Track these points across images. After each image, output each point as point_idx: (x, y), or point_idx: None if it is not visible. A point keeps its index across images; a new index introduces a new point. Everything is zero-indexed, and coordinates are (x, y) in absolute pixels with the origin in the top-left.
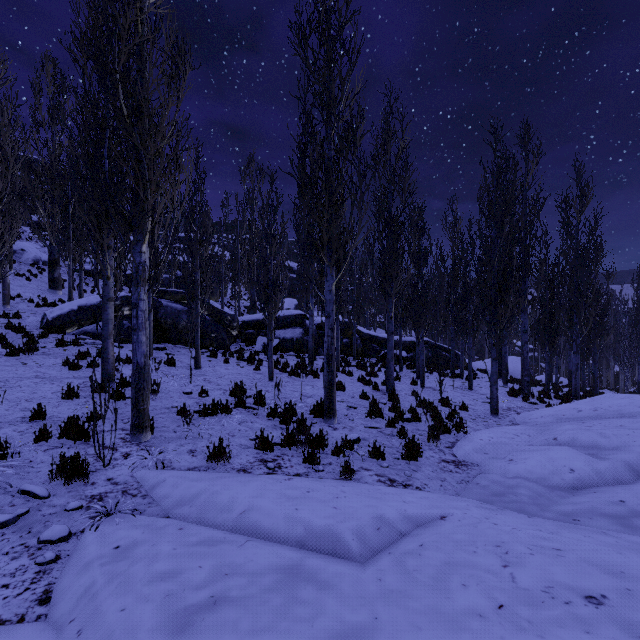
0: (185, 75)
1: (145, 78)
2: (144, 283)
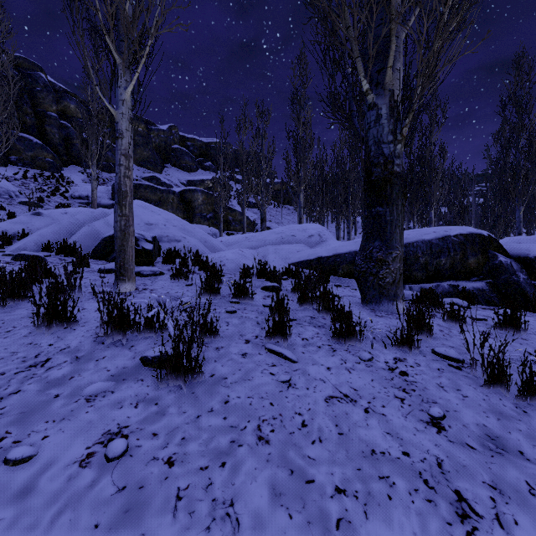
0: (446, 154)
1: (433, 162)
2: (432, 223)
